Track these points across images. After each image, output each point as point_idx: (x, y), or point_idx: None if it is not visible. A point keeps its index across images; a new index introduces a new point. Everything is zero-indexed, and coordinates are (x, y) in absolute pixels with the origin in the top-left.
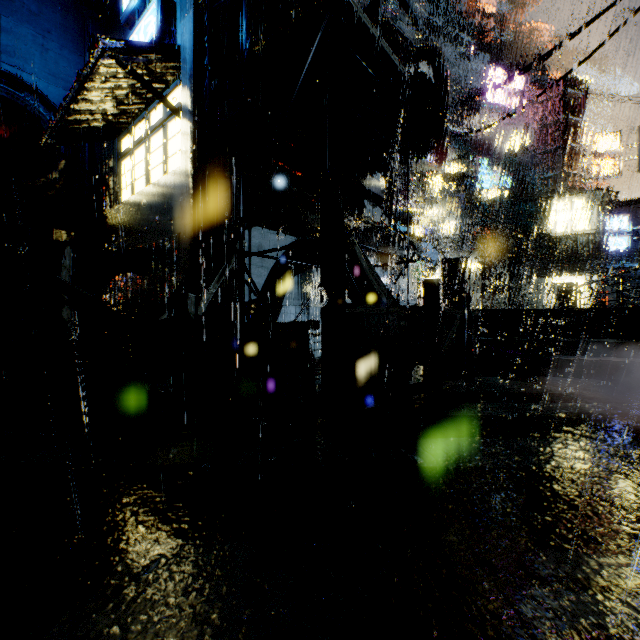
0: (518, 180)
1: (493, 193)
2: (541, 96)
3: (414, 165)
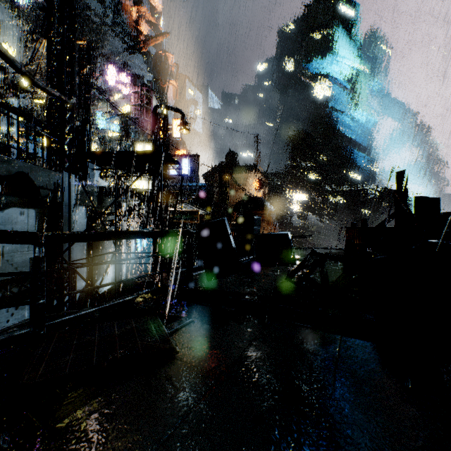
0: (121, 129)
1: (111, 133)
2: (133, 89)
3: None
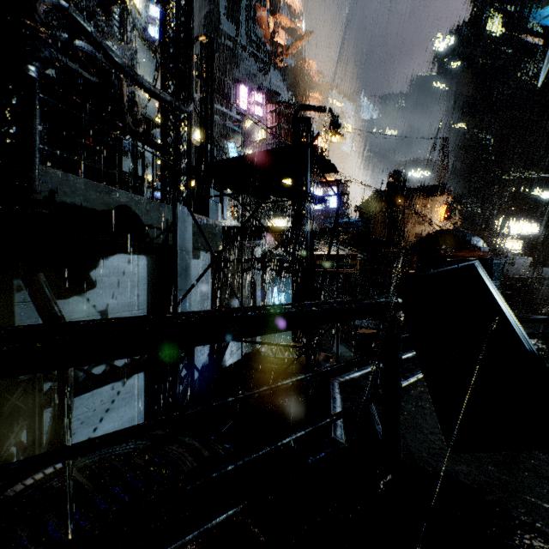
0: None
1: None
2: (270, 109)
3: (219, 142)
